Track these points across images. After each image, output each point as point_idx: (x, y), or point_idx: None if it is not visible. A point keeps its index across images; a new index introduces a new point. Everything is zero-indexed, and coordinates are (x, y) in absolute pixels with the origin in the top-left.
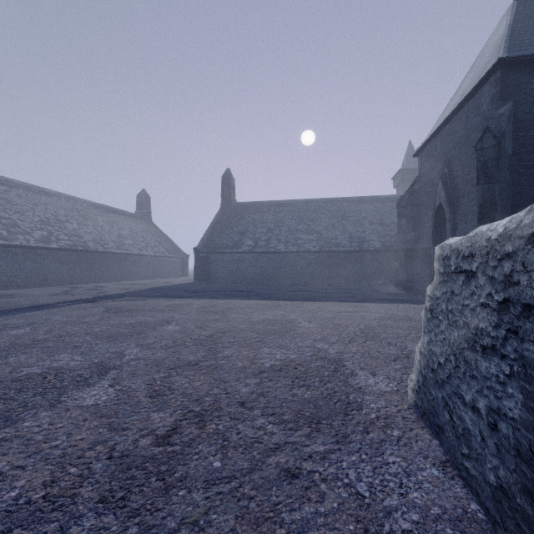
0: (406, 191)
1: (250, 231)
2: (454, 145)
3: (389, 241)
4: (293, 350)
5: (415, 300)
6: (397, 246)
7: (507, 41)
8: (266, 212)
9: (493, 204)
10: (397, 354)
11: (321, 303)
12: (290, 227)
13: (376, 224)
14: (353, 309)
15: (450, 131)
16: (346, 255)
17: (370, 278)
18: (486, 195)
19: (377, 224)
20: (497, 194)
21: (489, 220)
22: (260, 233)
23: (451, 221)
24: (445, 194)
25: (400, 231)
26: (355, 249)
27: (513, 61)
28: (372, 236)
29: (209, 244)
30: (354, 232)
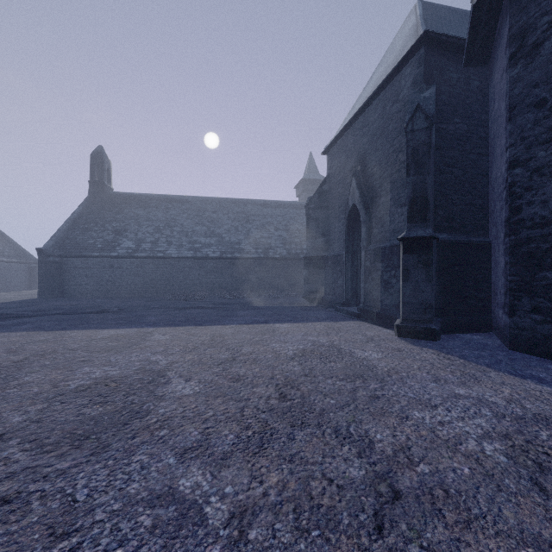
0: (316, 191)
1: (131, 230)
2: (368, 139)
3: (295, 249)
4: (92, 546)
5: (330, 316)
6: (306, 253)
7: (424, 25)
8: (154, 207)
9: (425, 199)
10: (369, 481)
11: (217, 328)
12: (185, 227)
13: (282, 230)
14: (261, 338)
15: (365, 123)
16: (251, 263)
17: (276, 288)
18: (417, 189)
19: (283, 230)
20: (429, 188)
21: (420, 219)
22: (145, 232)
23: (367, 224)
24: (359, 194)
25: (310, 236)
26: (261, 256)
27: (437, 39)
28: (278, 243)
29: (66, 243)
30: (259, 237)
